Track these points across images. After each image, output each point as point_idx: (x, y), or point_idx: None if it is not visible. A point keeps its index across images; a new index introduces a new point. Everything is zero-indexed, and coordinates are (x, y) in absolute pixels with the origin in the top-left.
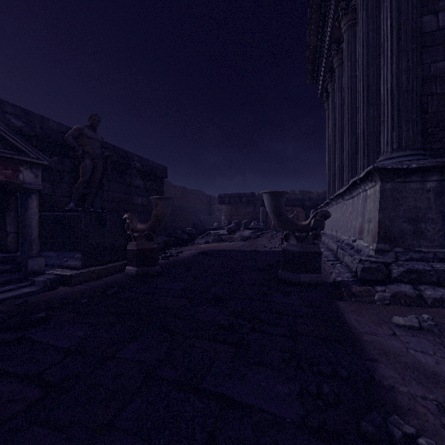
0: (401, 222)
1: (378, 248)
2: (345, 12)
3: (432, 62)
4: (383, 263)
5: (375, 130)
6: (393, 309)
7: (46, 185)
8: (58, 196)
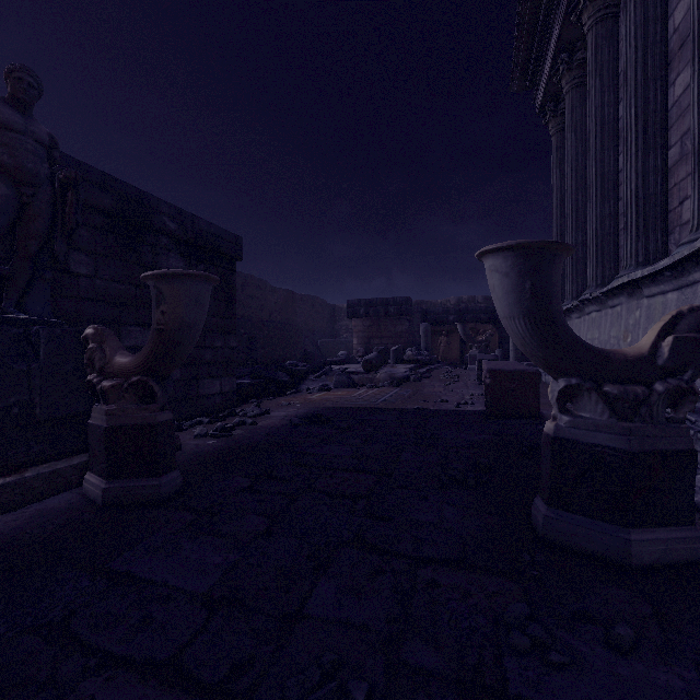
0: None
1: None
2: None
3: None
4: None
5: None
6: None
7: None
8: None
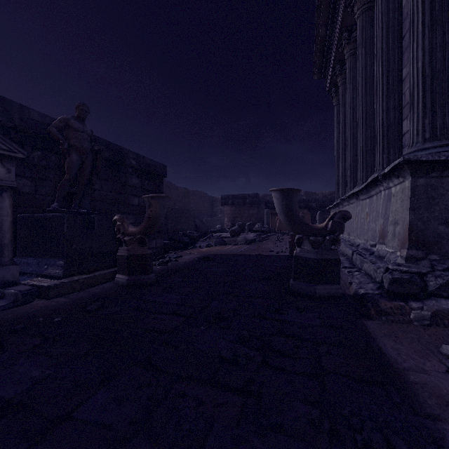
0: (437, 224)
1: (409, 255)
2: None
3: None
4: (416, 273)
5: (396, 121)
6: (435, 332)
7: (27, 183)
8: (41, 195)
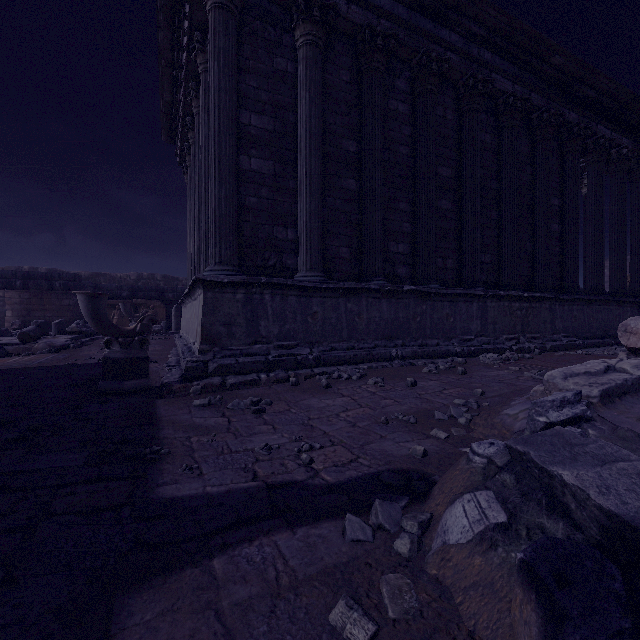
0: (219, 326)
1: (201, 349)
2: (195, 95)
3: (247, 195)
4: (203, 361)
5: None
6: (201, 397)
7: None
8: None
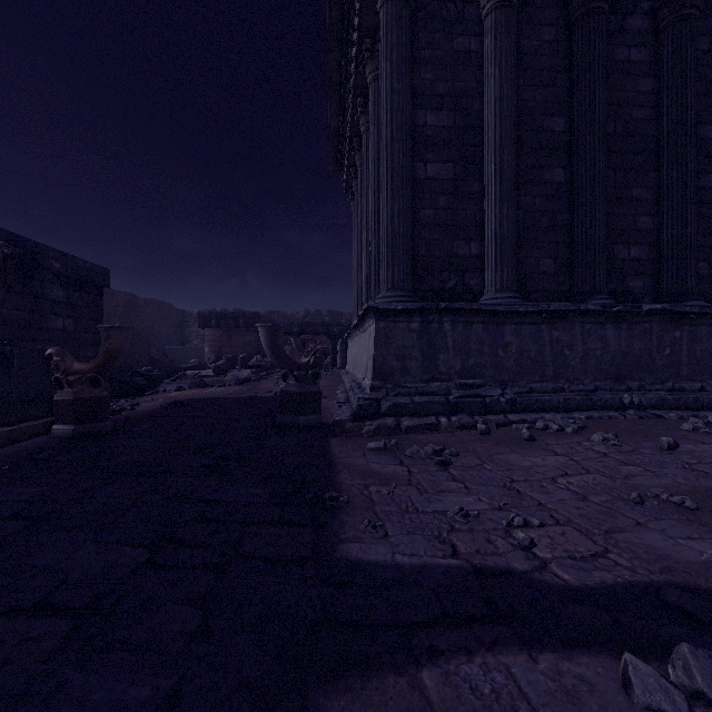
0: (392, 359)
1: (373, 385)
2: (363, 111)
3: (422, 208)
4: (375, 399)
5: None
6: (375, 439)
7: None
8: None
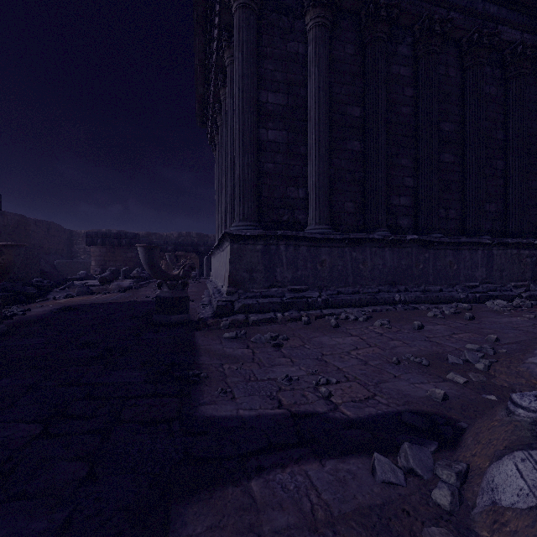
0: (243, 272)
1: (229, 291)
2: (223, 85)
3: (265, 162)
4: (230, 301)
5: None
6: (229, 330)
7: None
8: None
